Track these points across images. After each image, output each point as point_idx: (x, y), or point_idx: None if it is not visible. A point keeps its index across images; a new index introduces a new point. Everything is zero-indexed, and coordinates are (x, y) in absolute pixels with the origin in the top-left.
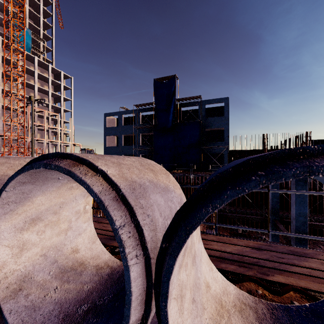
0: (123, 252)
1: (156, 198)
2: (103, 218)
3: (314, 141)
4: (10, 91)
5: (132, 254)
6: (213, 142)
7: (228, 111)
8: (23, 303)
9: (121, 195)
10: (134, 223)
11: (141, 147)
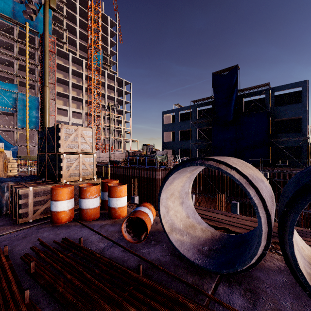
0: None
1: None
2: (225, 212)
3: None
4: (89, 100)
5: None
6: (283, 133)
7: (307, 96)
8: None
9: None
10: None
11: (198, 141)
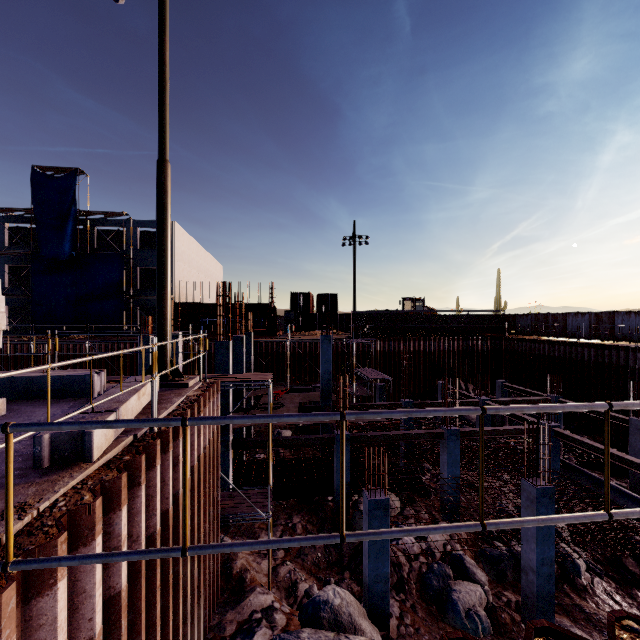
0: None
1: None
2: None
3: (296, 294)
4: None
5: None
6: None
7: (173, 243)
8: None
9: None
10: None
11: (8, 291)
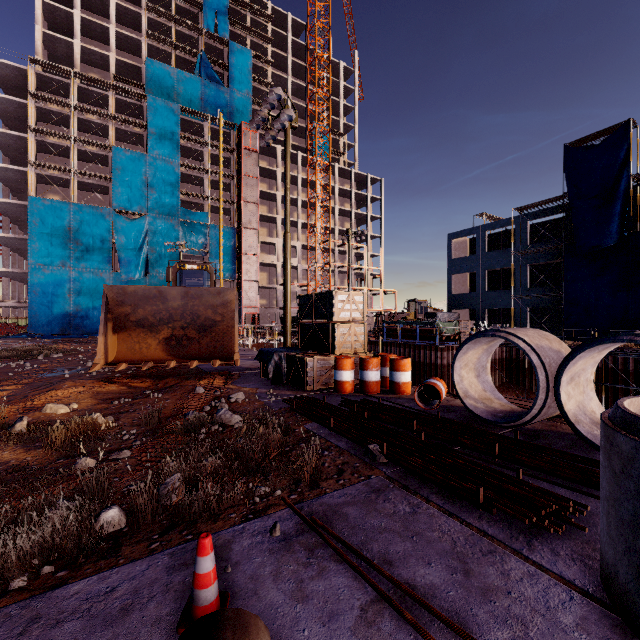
0: None
1: None
2: None
3: None
4: (309, 223)
5: None
6: None
7: None
8: (584, 429)
9: None
10: None
11: (529, 291)
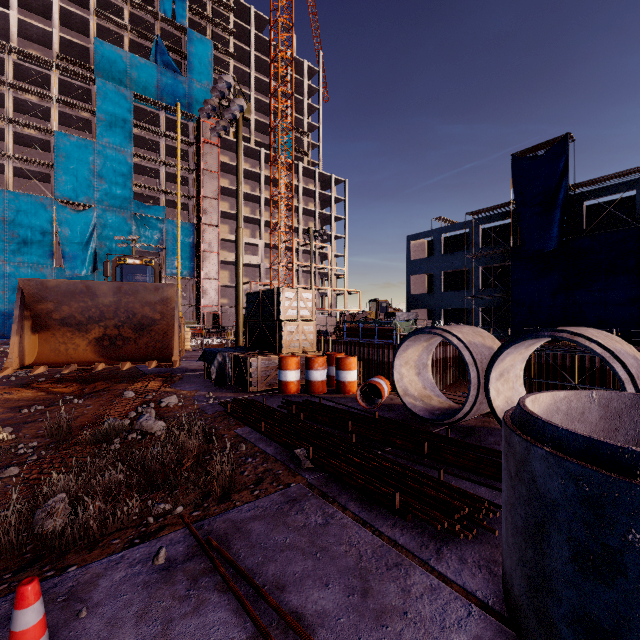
0: (622, 385)
1: (632, 361)
2: None
3: None
4: (272, 221)
5: (628, 387)
6: None
7: None
8: None
9: (613, 355)
10: (626, 371)
11: (481, 292)
